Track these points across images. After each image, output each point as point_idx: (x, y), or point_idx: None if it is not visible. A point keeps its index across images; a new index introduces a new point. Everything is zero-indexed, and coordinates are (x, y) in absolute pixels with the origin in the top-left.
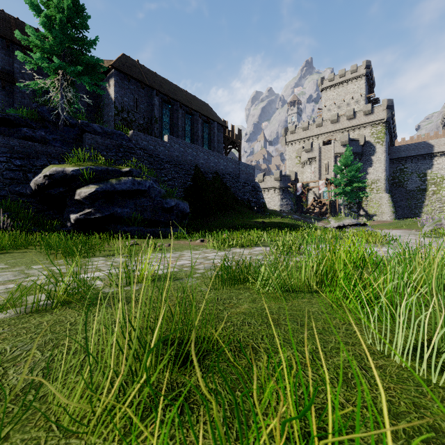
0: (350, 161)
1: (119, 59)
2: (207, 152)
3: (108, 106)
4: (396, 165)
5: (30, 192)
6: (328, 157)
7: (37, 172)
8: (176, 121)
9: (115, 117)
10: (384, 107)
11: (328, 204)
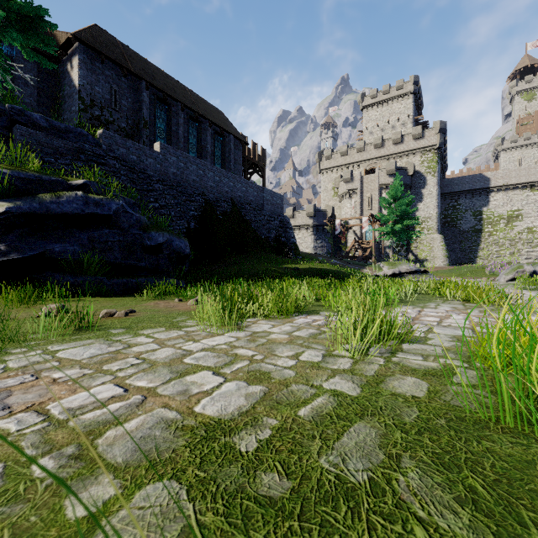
0: (400, 193)
1: (88, 30)
2: (219, 172)
3: (70, 98)
4: (448, 201)
5: None
6: (371, 189)
7: None
8: (176, 128)
9: (81, 114)
10: (437, 130)
11: (373, 246)
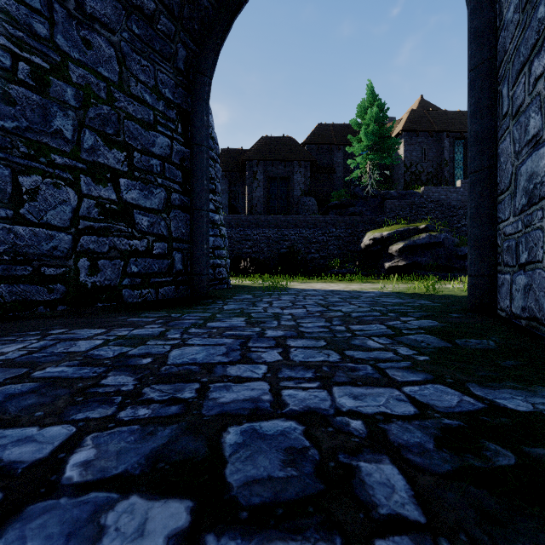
0: None
1: (408, 118)
2: None
3: (397, 166)
4: None
5: (360, 250)
6: None
7: (359, 235)
8: None
9: (404, 174)
10: None
11: None
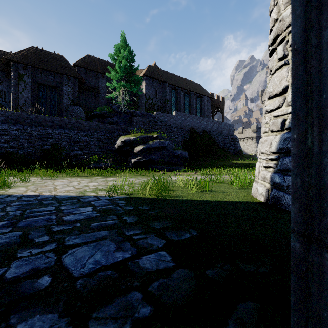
0: None
1: (147, 69)
2: (199, 118)
3: (141, 97)
4: None
5: (115, 149)
6: None
7: (115, 139)
8: (179, 100)
9: (145, 103)
10: None
11: None
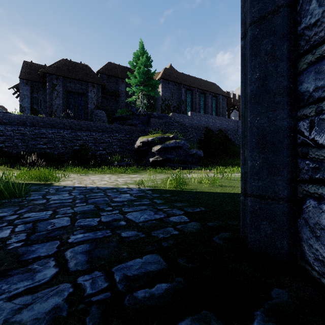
0: None
1: (163, 72)
2: (214, 118)
3: (158, 99)
4: None
5: (134, 149)
6: None
7: (134, 139)
8: (195, 100)
9: (162, 105)
10: None
11: None
